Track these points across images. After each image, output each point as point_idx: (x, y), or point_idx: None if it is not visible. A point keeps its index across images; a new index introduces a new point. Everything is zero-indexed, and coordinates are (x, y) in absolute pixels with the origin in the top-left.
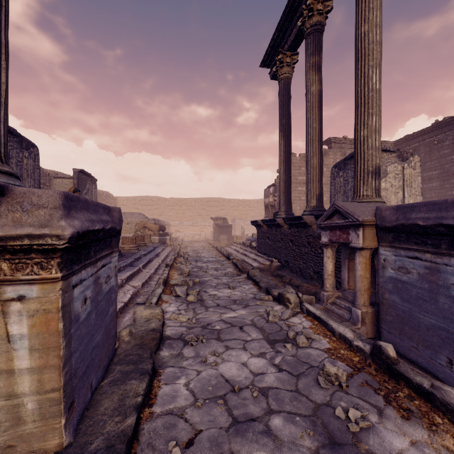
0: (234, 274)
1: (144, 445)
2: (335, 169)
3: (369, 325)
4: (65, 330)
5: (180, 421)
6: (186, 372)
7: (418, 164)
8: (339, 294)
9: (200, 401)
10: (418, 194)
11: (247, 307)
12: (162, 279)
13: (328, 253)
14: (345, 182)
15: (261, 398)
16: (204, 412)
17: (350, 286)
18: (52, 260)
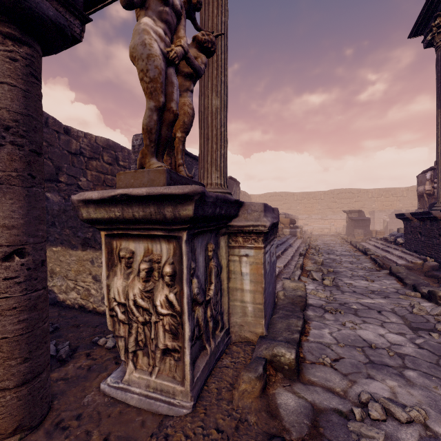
0: (372, 269)
1: (306, 350)
2: None
3: None
4: (264, 275)
5: (327, 349)
6: (328, 327)
7: None
8: None
9: (342, 344)
10: None
11: (387, 298)
12: (299, 264)
13: None
14: None
15: (397, 358)
16: (345, 350)
17: None
18: (259, 238)
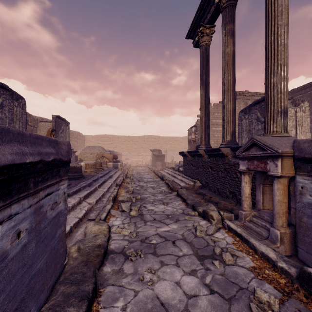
0: (167, 192)
1: None
2: (242, 113)
3: (287, 245)
4: None
5: None
6: (124, 292)
7: (308, 109)
8: (255, 213)
9: None
10: (307, 131)
11: (178, 222)
12: (112, 197)
13: (245, 179)
14: (250, 123)
15: None
16: None
17: (264, 207)
18: None
